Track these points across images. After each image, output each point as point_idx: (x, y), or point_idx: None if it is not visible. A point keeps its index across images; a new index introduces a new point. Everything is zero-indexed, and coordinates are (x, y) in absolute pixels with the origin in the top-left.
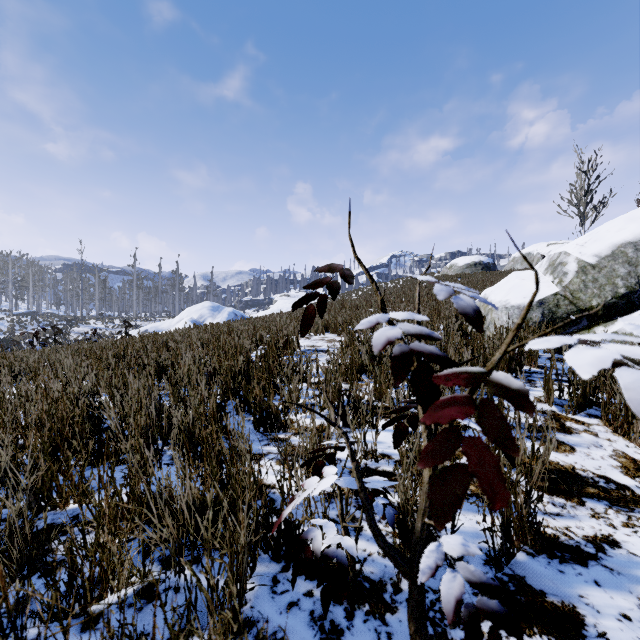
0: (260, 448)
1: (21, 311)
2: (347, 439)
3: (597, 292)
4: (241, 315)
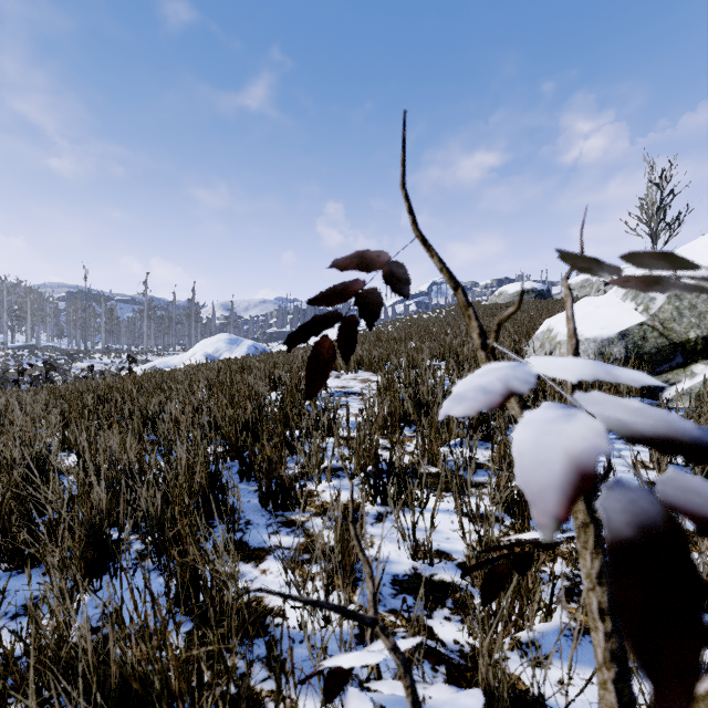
0: (265, 538)
1: (17, 344)
2: (404, 667)
3: (696, 321)
4: (263, 349)
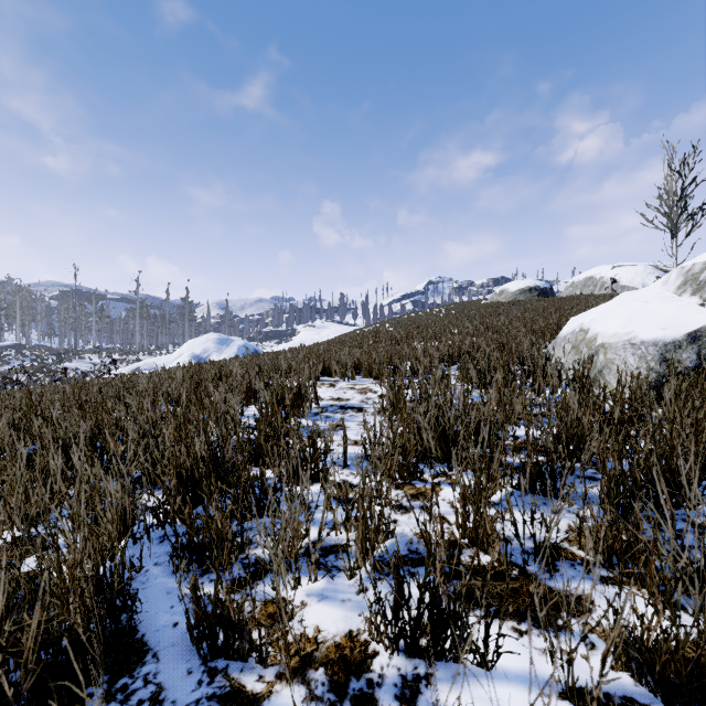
0: None
1: (5, 343)
2: None
3: None
4: (254, 349)
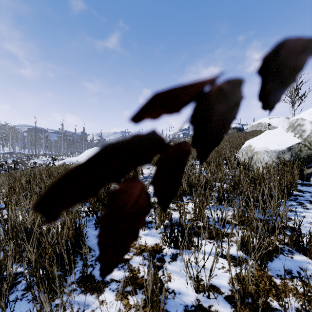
0: None
1: (5, 151)
2: None
3: None
4: None
